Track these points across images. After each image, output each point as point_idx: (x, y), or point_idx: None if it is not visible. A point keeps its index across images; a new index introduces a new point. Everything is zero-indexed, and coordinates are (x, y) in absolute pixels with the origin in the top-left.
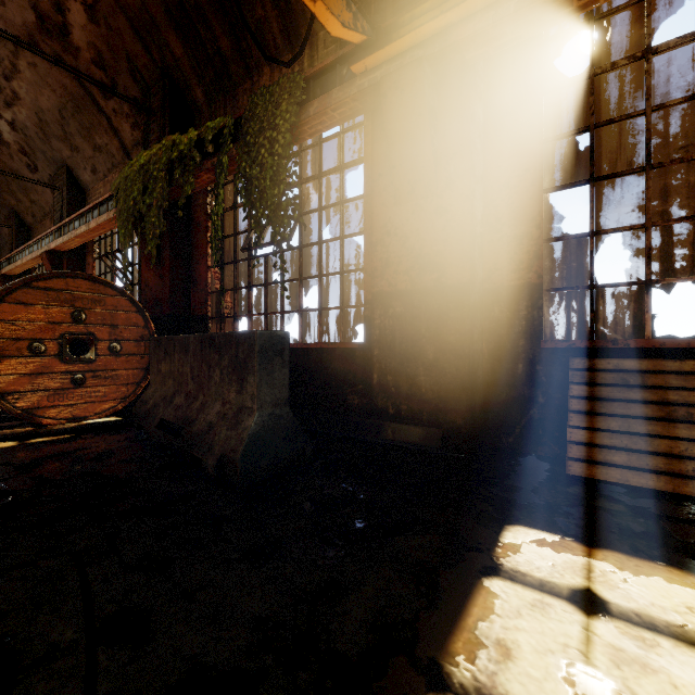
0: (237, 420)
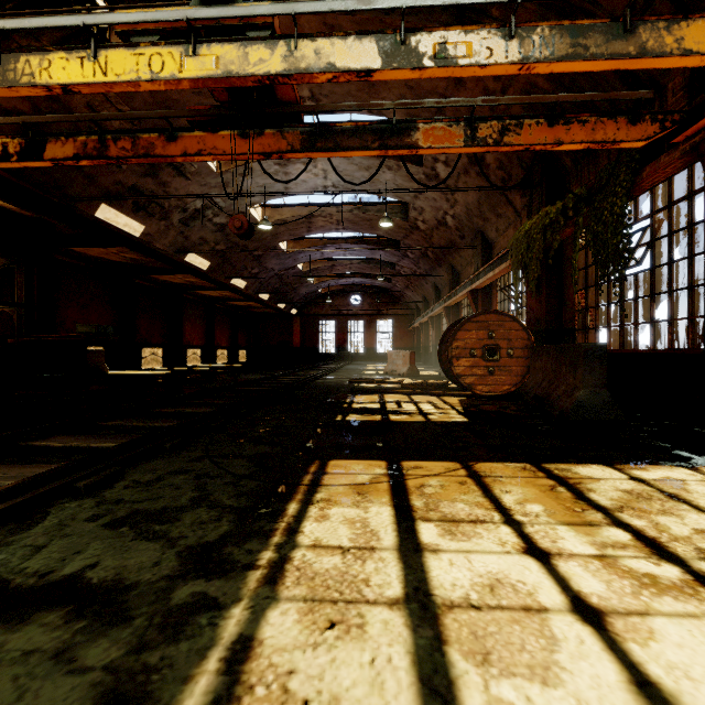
0: (571, 393)
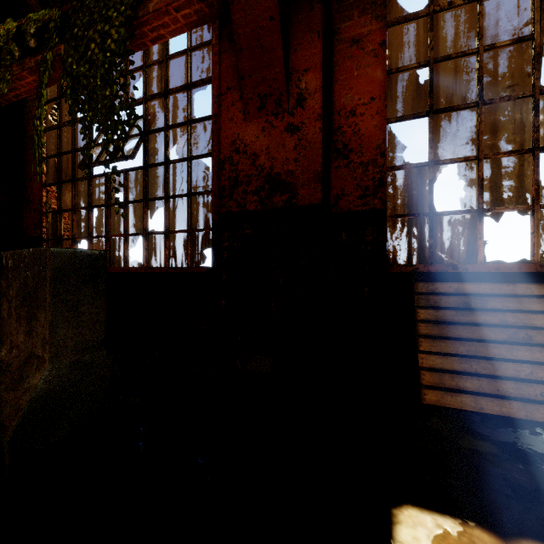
0: (20, 375)
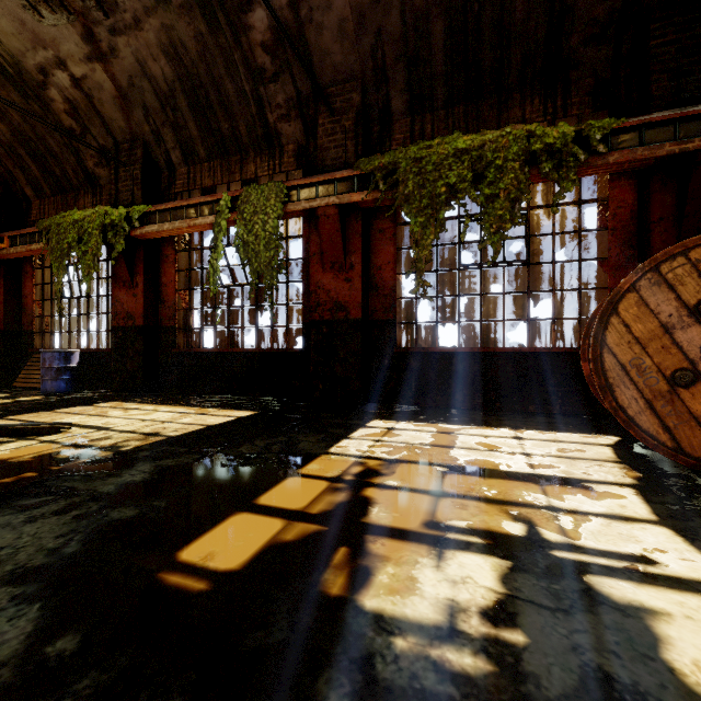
0: None
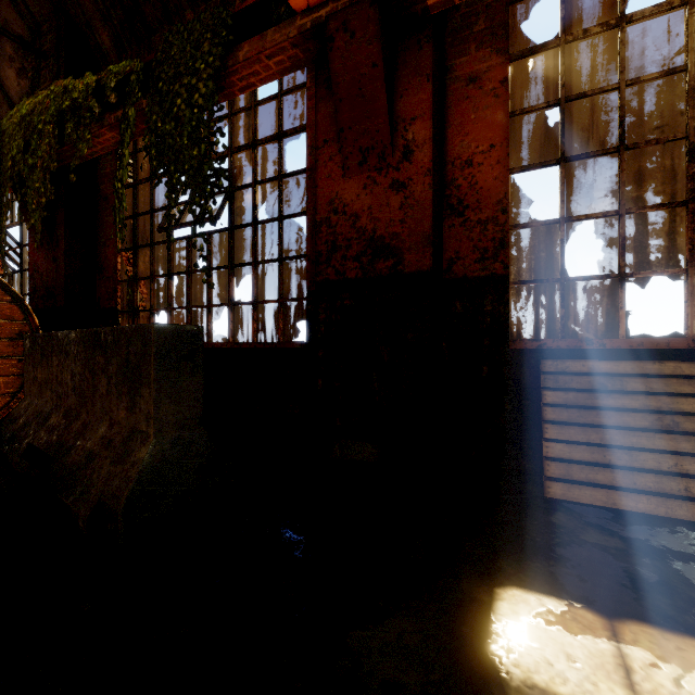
0: (125, 450)
